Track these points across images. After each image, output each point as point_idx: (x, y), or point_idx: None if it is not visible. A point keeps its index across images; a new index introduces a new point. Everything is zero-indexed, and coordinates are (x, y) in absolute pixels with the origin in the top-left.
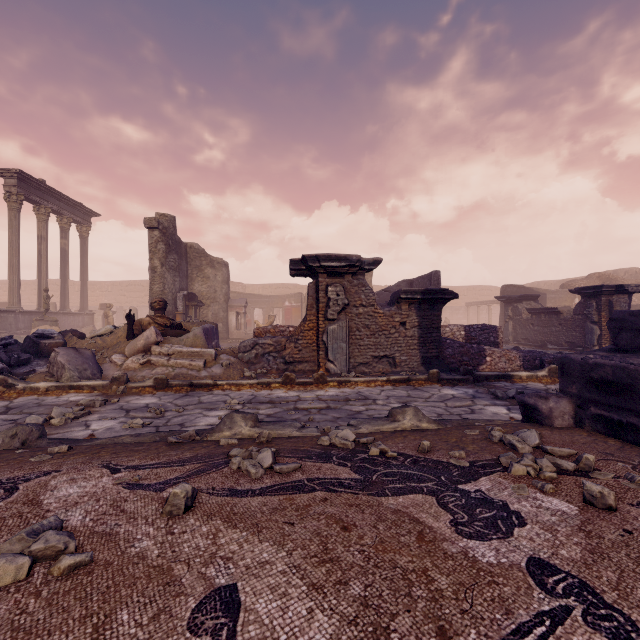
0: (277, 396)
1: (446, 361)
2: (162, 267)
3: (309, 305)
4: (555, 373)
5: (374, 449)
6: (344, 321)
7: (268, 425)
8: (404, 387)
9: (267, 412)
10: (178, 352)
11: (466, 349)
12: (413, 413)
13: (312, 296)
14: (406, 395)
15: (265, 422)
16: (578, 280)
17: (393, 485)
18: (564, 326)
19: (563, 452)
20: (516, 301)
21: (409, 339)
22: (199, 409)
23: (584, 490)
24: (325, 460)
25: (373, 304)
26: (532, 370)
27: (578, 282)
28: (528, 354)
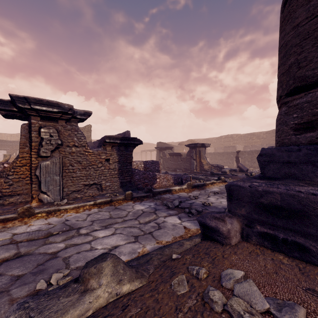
0: None
1: (135, 183)
2: None
3: (21, 143)
4: (190, 186)
5: None
6: (57, 158)
7: None
8: (107, 208)
9: None
10: None
11: (146, 175)
12: (111, 270)
13: (25, 136)
14: (108, 217)
15: None
16: (184, 142)
17: None
18: (183, 161)
19: None
20: (164, 149)
21: (112, 170)
22: None
23: None
24: None
25: (84, 145)
26: (178, 184)
27: (184, 142)
28: (176, 176)
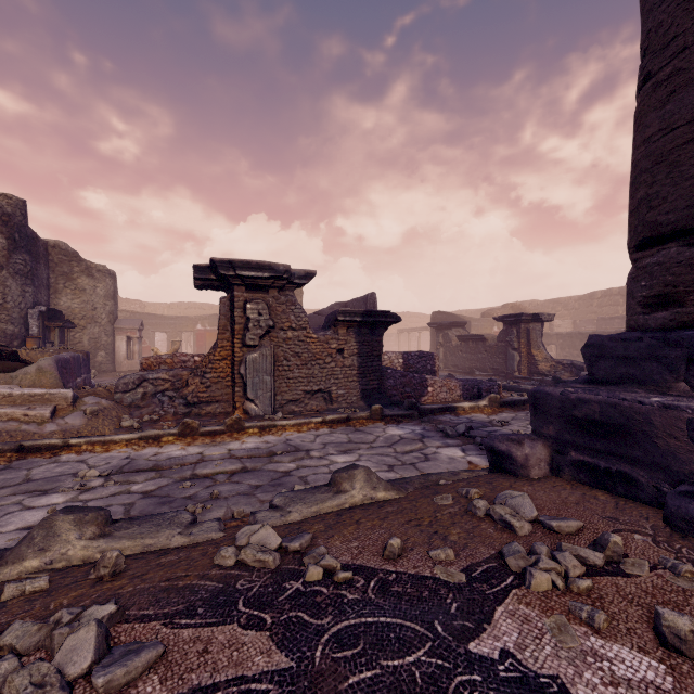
0: (168, 457)
1: (388, 393)
2: (1, 270)
3: (221, 327)
4: (495, 402)
5: (314, 569)
6: (268, 348)
7: (129, 527)
8: (343, 429)
9: (145, 488)
10: (4, 396)
11: (408, 379)
12: (365, 478)
13: (225, 315)
14: (347, 440)
15: (125, 521)
16: (496, 309)
17: (357, 676)
18: (489, 353)
19: (571, 528)
20: (446, 328)
21: (347, 369)
22: (19, 495)
23: (664, 627)
24: (222, 615)
25: (305, 327)
26: (471, 399)
27: (496, 311)
28: (467, 383)
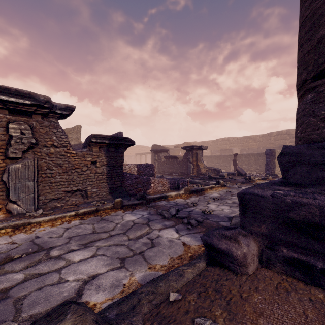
0: None
1: (127, 189)
2: None
3: None
4: (187, 191)
5: None
6: (31, 160)
7: None
8: (91, 219)
9: None
10: None
11: (140, 180)
12: None
13: None
14: (91, 231)
15: None
16: (180, 144)
17: None
18: (179, 164)
19: None
20: (159, 152)
21: (99, 175)
22: None
23: None
24: None
25: (66, 145)
26: (174, 189)
27: (180, 145)
28: (172, 180)
